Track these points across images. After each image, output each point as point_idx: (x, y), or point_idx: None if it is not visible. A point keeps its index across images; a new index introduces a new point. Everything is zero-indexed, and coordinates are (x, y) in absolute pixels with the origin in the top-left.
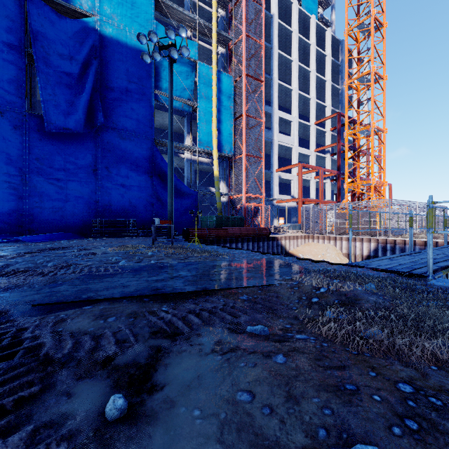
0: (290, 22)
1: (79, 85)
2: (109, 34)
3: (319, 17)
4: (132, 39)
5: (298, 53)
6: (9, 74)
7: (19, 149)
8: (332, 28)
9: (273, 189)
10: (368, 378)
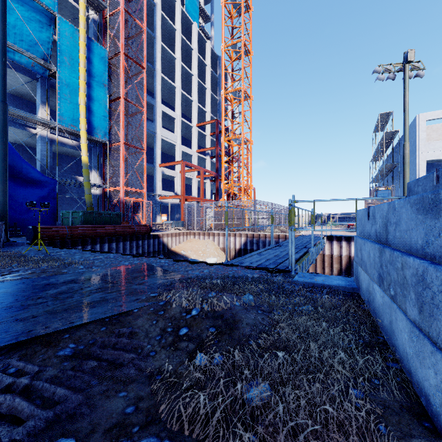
0: (174, 20)
1: None
2: None
3: (201, 28)
4: None
5: (181, 54)
6: None
7: None
8: (212, 43)
9: (156, 184)
10: None
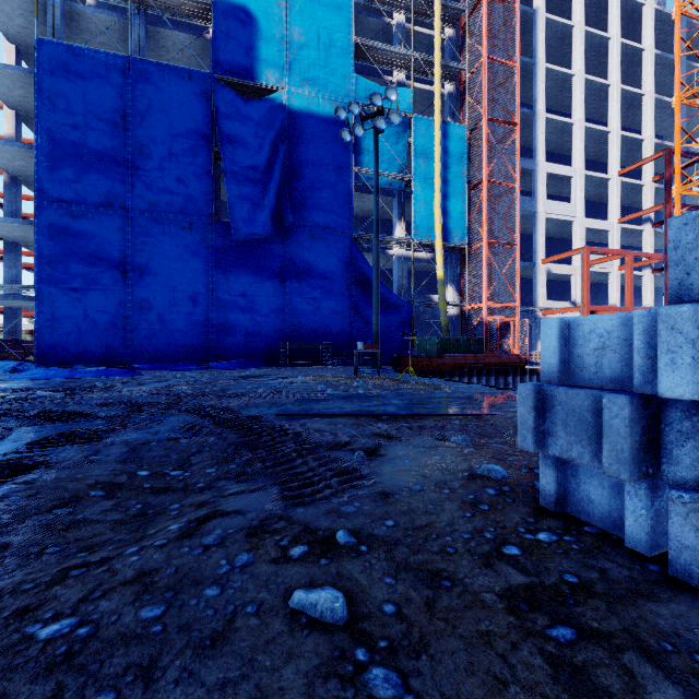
0: (570, 10)
1: (266, 179)
2: (299, 106)
3: None
4: (326, 106)
5: (586, 58)
6: (197, 180)
7: (206, 263)
8: None
9: (536, 292)
10: (529, 459)
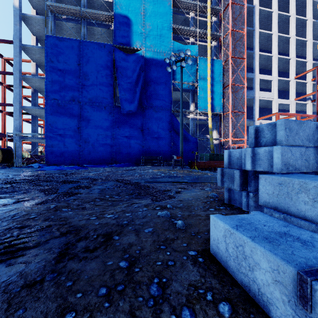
0: (271, 3)
1: (135, 87)
2: (149, 56)
3: None
4: (160, 55)
5: (279, 25)
6: (107, 89)
7: (111, 123)
8: None
9: None
10: None
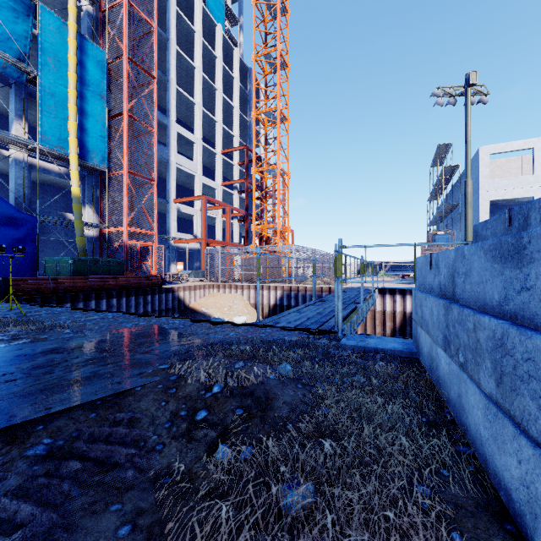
0: (193, 20)
1: None
2: None
3: (226, 31)
4: None
5: (202, 62)
6: None
7: None
8: (240, 51)
9: (170, 224)
10: None
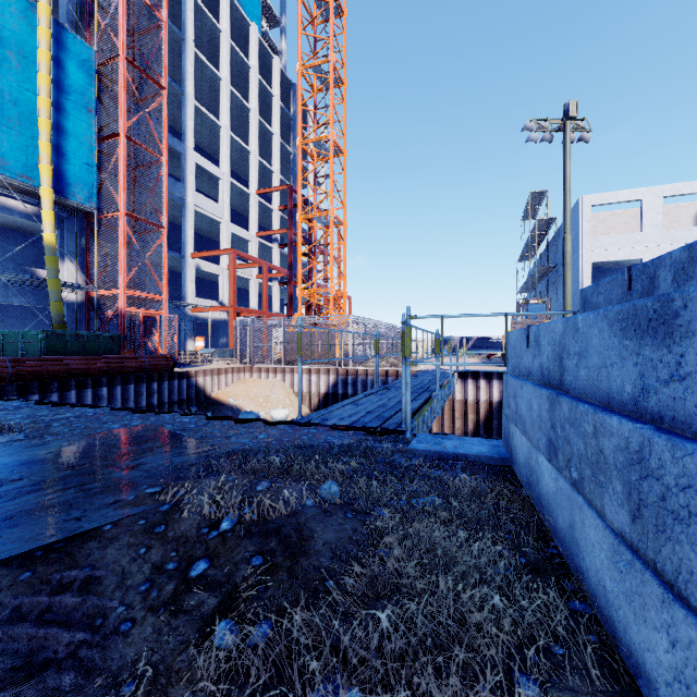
0: (218, 15)
1: None
2: None
3: (264, 34)
4: None
5: (231, 72)
6: None
7: None
8: (282, 61)
9: (186, 286)
10: None
